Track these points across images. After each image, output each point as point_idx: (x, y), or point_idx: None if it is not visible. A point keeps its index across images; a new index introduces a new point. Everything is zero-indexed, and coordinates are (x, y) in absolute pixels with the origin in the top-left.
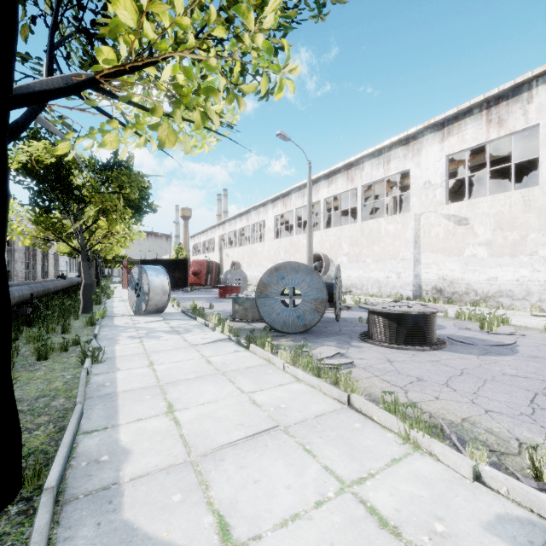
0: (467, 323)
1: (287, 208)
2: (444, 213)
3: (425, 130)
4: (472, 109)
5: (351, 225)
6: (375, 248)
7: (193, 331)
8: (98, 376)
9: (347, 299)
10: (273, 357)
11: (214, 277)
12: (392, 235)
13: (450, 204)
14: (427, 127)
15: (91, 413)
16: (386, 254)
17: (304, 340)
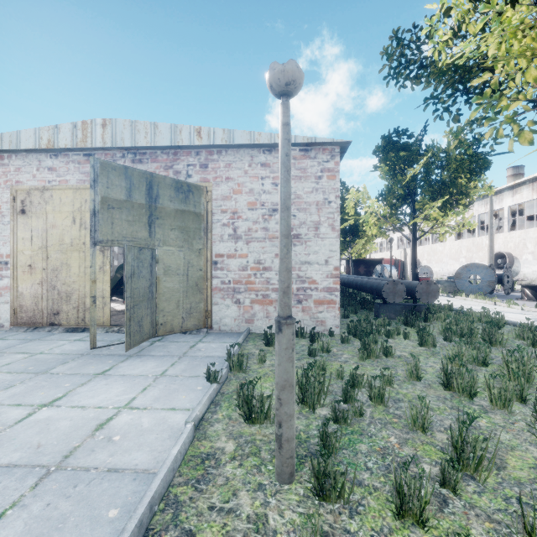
0: None
1: (468, 214)
2: None
3: None
4: None
5: (536, 228)
6: None
7: None
8: None
9: None
10: (466, 298)
11: (399, 272)
12: None
13: None
14: None
15: None
16: None
17: None
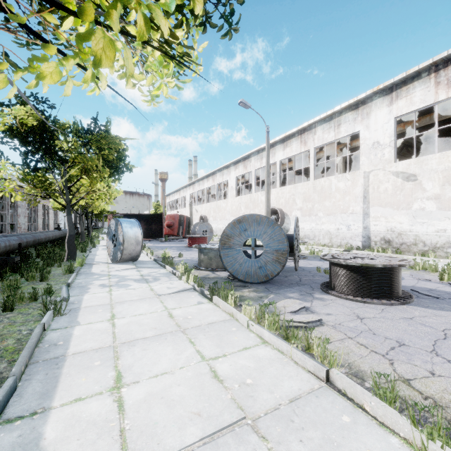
0: (422, 274)
1: (247, 169)
2: (392, 170)
3: (374, 95)
4: (420, 73)
5: (304, 183)
6: (327, 203)
7: (160, 279)
8: (54, 332)
9: (301, 248)
10: (236, 312)
11: (185, 229)
12: (342, 191)
13: (398, 162)
14: (376, 92)
15: (27, 387)
16: (336, 208)
17: (266, 291)
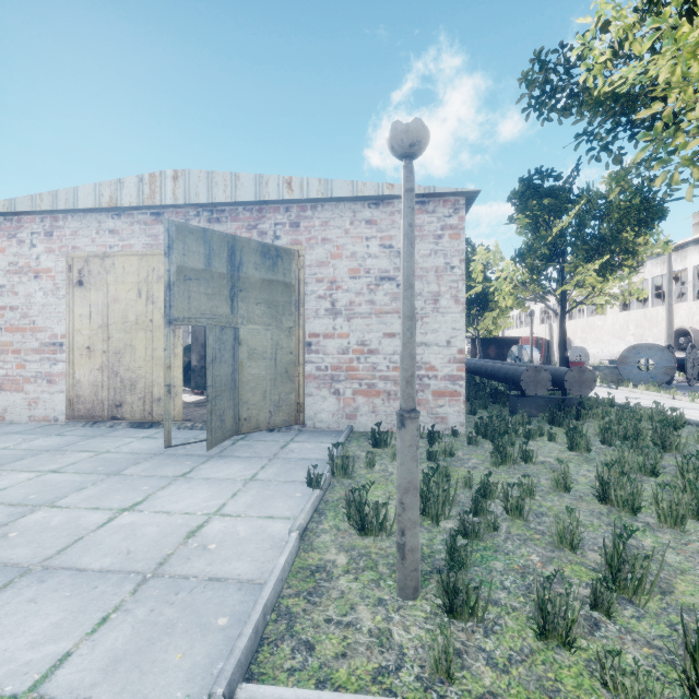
0: None
1: (638, 277)
2: None
3: None
4: None
5: None
6: None
7: None
8: None
9: None
10: (634, 389)
11: (543, 354)
12: None
13: None
14: None
15: None
16: None
17: None
